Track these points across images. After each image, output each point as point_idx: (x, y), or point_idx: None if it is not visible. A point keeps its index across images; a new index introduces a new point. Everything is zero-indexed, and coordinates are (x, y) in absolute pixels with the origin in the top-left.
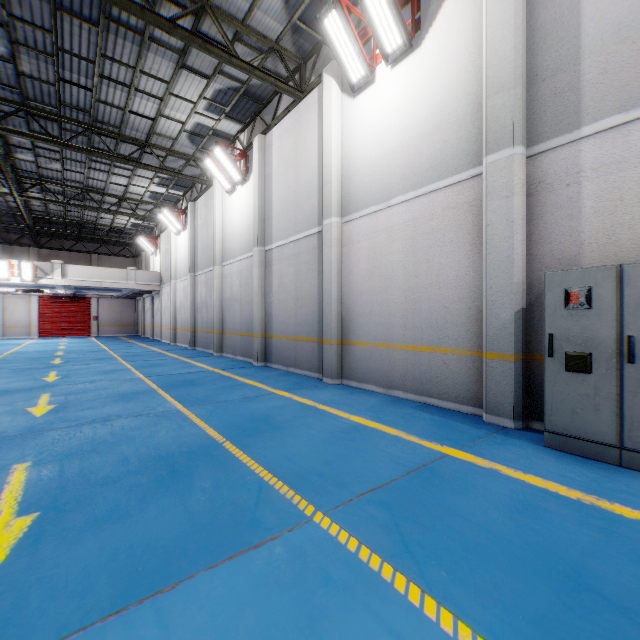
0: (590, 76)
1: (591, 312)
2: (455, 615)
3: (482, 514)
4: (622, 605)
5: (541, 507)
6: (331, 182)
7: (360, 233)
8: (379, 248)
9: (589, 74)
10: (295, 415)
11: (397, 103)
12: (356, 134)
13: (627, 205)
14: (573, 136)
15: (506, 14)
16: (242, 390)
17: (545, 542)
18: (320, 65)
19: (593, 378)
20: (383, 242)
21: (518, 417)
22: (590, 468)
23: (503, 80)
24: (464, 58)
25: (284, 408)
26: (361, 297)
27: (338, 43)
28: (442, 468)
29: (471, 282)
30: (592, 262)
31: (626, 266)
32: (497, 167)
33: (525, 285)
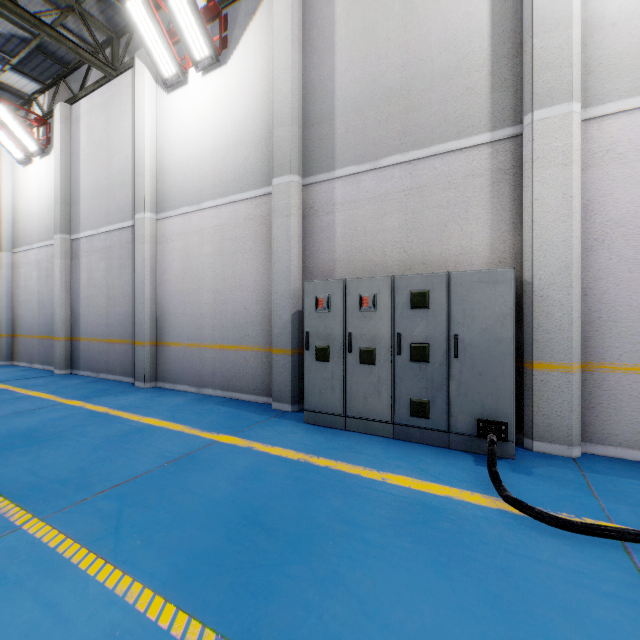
0: (340, 131)
1: (330, 314)
2: (125, 573)
3: (212, 486)
4: (271, 528)
5: (265, 470)
6: (144, 175)
7: (174, 232)
8: (192, 249)
9: (339, 130)
10: (74, 425)
11: (207, 111)
12: (170, 131)
13: (360, 235)
14: (330, 175)
15: (286, 61)
16: (17, 404)
17: (248, 496)
18: (135, 47)
19: (331, 365)
20: (195, 244)
21: (295, 401)
22: (325, 434)
23: (284, 116)
24: (260, 87)
25: (65, 419)
26: (175, 297)
27: (145, 32)
28: (204, 454)
29: (265, 287)
30: (341, 276)
31: (349, 280)
32: (280, 189)
33: (301, 291)
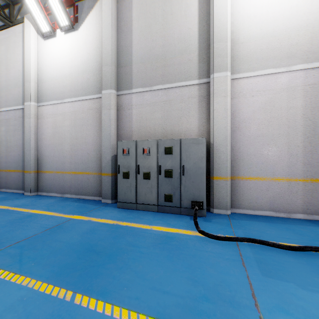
0: (135, 71)
1: (129, 156)
2: (27, 277)
3: (70, 238)
4: (99, 251)
5: (97, 229)
6: (30, 82)
7: (48, 113)
8: (58, 122)
9: (134, 70)
10: None
11: (67, 52)
12: (46, 60)
13: (144, 120)
14: (130, 91)
15: (109, 35)
16: None
17: (88, 240)
18: (24, 12)
19: (130, 180)
20: (60, 120)
21: (113, 198)
22: (127, 212)
23: (108, 61)
24: (96, 45)
25: None
26: (49, 147)
27: (31, 6)
28: (66, 224)
29: (98, 143)
30: (135, 138)
31: (138, 141)
32: (106, 96)
33: (116, 145)
